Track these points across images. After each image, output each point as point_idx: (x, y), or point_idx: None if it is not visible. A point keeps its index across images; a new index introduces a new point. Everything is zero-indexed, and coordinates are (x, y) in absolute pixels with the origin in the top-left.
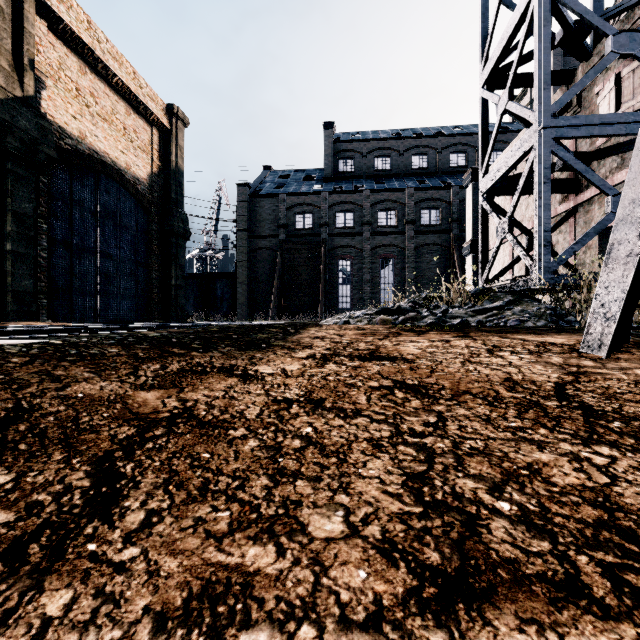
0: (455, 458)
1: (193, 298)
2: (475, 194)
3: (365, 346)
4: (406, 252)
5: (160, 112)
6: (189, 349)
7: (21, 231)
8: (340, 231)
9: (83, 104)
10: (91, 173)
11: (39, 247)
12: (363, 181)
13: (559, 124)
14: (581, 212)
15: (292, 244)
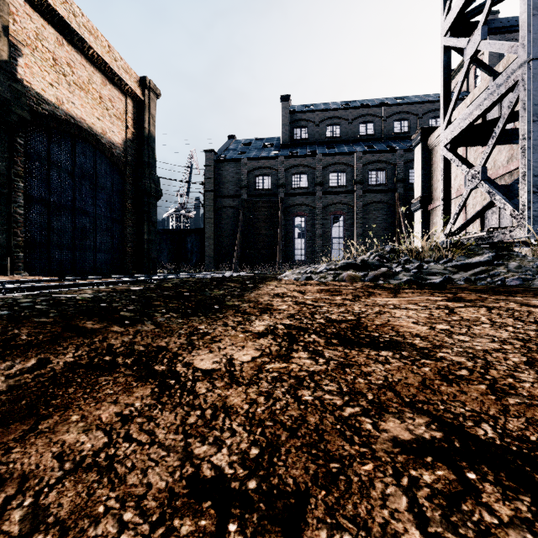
0: None
1: (167, 251)
2: (424, 153)
3: (339, 313)
4: (355, 209)
5: (134, 84)
6: (111, 320)
7: None
8: (295, 191)
9: (60, 73)
10: (68, 137)
11: (15, 204)
12: (316, 147)
13: None
14: None
15: (253, 203)
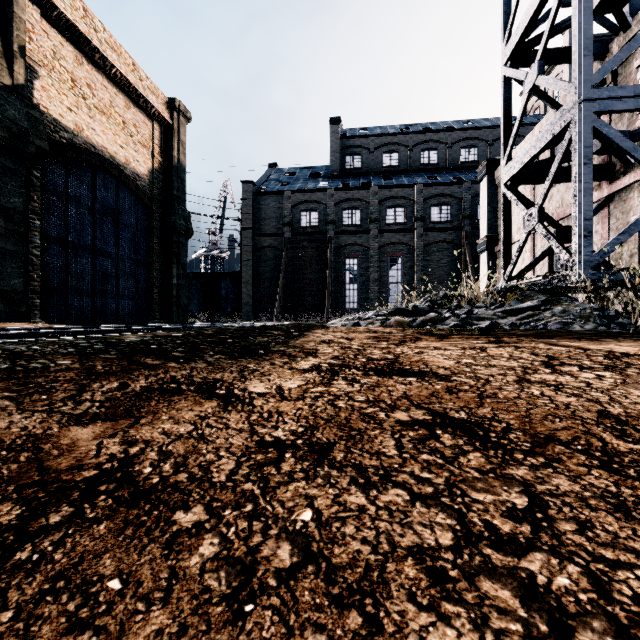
0: (621, 638)
1: (197, 298)
2: (491, 187)
3: (380, 354)
4: (415, 250)
5: (161, 106)
6: (167, 359)
7: (10, 227)
8: (347, 229)
9: (79, 96)
10: (88, 168)
11: (31, 244)
12: (371, 177)
13: (602, 96)
14: (617, 201)
15: (298, 242)
